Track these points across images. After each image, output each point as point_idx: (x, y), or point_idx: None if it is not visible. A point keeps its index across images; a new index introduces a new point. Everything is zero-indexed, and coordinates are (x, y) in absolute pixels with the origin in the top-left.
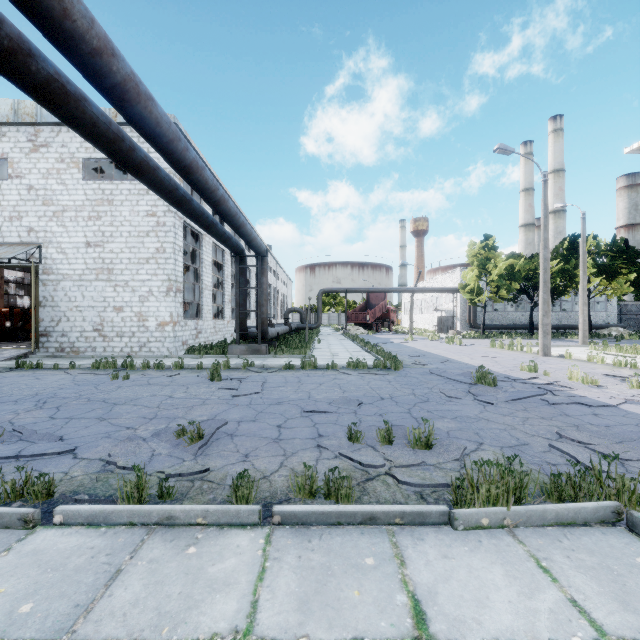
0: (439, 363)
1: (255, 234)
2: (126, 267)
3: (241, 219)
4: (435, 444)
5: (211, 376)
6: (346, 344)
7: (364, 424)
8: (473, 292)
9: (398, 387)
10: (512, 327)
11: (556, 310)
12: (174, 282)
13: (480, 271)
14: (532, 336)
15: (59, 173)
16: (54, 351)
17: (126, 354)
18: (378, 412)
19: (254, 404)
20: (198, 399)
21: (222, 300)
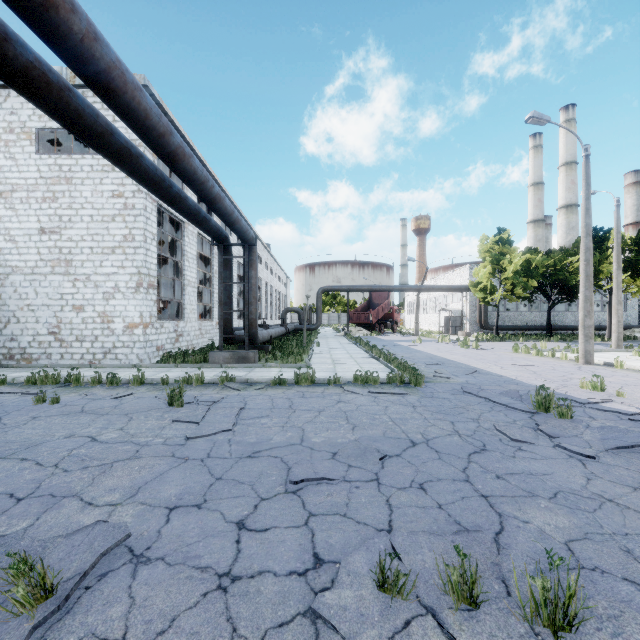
0: (466, 375)
1: (238, 215)
2: (87, 258)
3: (215, 189)
4: (586, 620)
5: (169, 399)
6: (349, 348)
7: (399, 517)
8: (486, 290)
9: (429, 418)
10: (526, 328)
11: (572, 310)
12: (145, 276)
13: (494, 267)
14: (550, 338)
15: (7, 146)
16: (1, 358)
17: (87, 362)
18: (416, 479)
19: (213, 457)
20: (131, 445)
21: (210, 298)
